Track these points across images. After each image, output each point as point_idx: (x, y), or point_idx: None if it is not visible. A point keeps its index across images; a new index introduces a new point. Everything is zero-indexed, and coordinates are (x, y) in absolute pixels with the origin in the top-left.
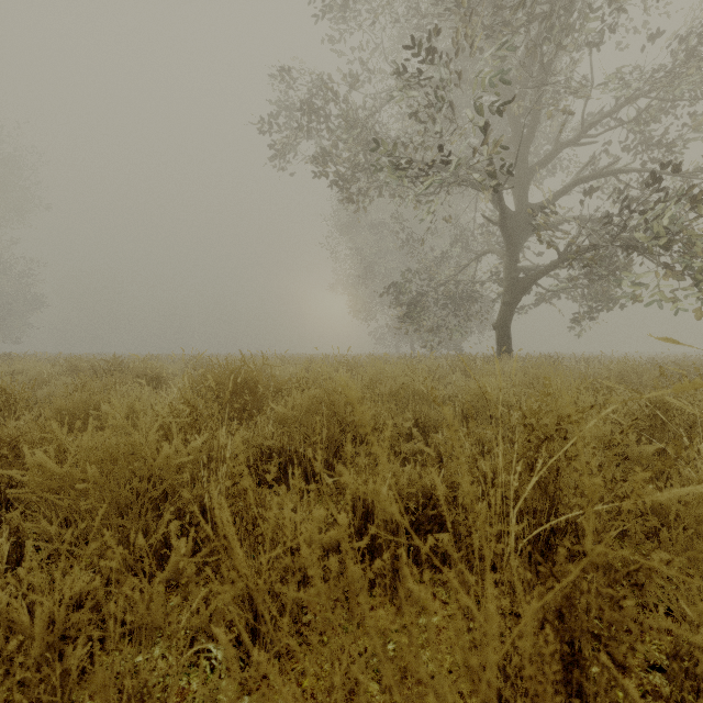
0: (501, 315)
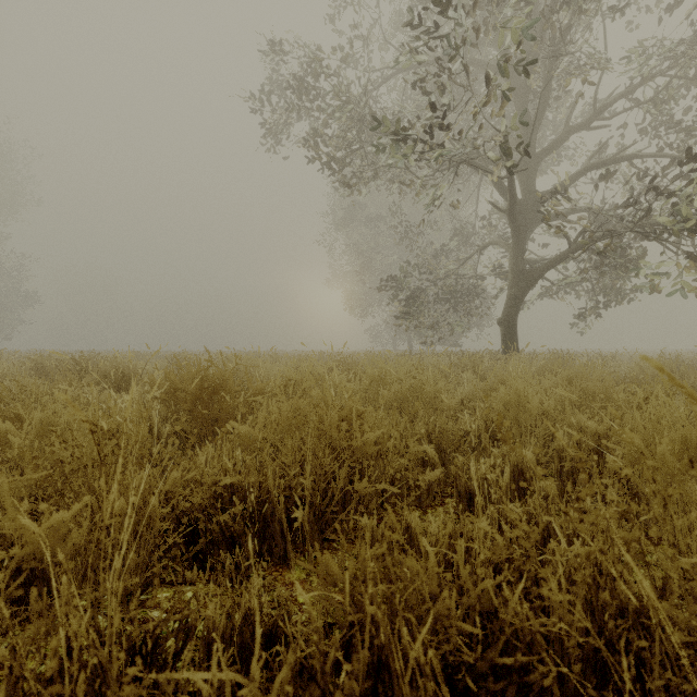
0: (507, 310)
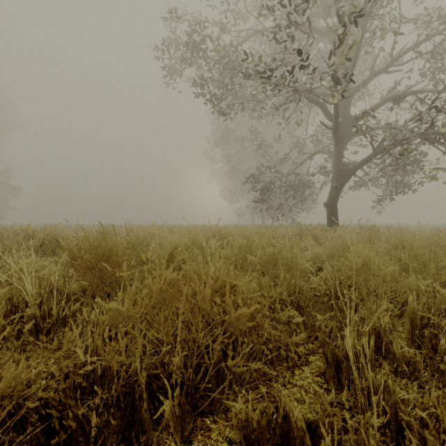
0: (330, 196)
